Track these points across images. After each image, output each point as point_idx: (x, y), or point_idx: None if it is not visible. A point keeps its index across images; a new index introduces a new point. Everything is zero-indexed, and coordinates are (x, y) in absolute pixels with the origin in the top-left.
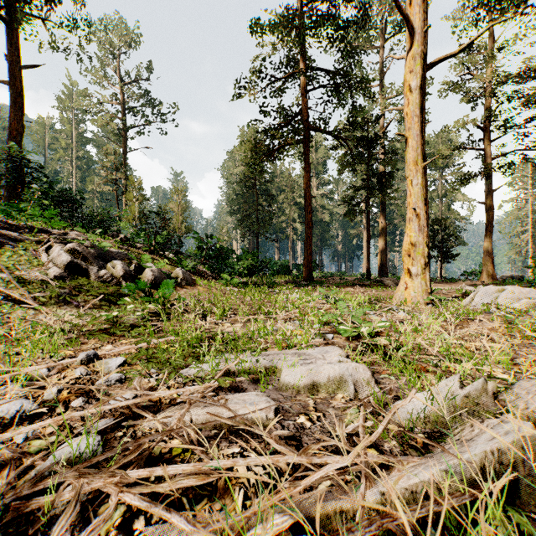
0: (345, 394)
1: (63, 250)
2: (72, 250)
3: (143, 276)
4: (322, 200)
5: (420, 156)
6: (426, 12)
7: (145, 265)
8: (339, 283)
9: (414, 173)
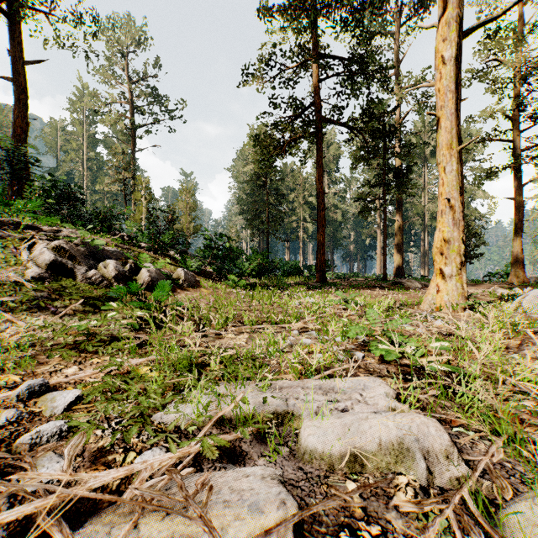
0: (410, 474)
1: (46, 248)
2: (58, 248)
3: (139, 277)
4: (333, 199)
5: (455, 138)
6: None
7: (141, 265)
8: (355, 285)
9: (447, 159)
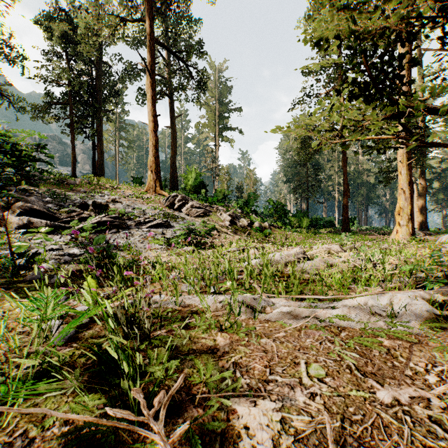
0: None
1: (227, 215)
2: (229, 215)
3: (254, 225)
4: (367, 165)
5: (405, 158)
6: (409, 76)
7: (254, 221)
8: (369, 233)
9: (401, 168)
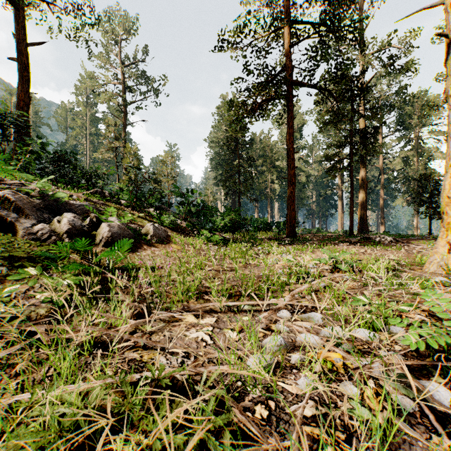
0: None
1: None
2: (4, 199)
3: (98, 233)
4: (298, 163)
5: None
6: None
7: (102, 219)
8: (325, 240)
9: None
